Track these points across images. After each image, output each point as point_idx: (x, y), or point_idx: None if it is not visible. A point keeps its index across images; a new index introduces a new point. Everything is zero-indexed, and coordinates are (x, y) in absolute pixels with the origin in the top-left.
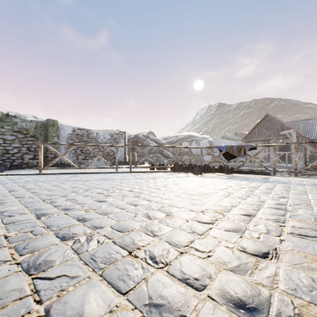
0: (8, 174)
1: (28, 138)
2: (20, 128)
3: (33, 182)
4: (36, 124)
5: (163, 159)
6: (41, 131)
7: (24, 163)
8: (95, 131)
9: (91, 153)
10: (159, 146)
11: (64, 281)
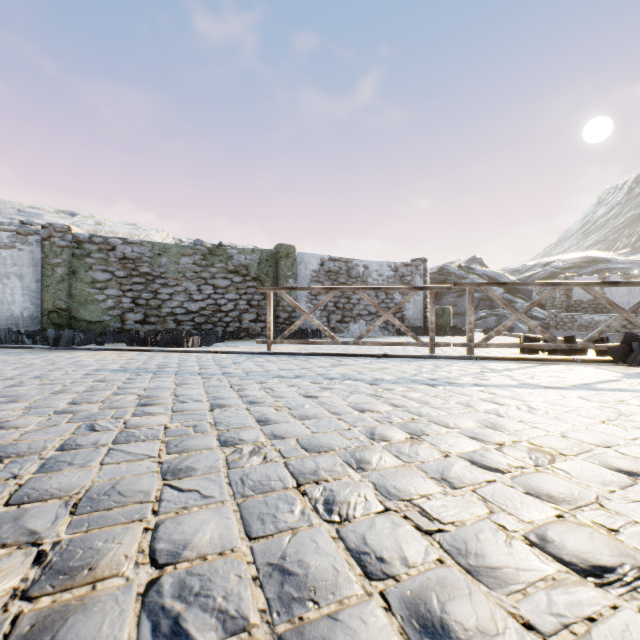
0: (217, 351)
1: (248, 283)
2: (236, 264)
3: (259, 375)
4: (260, 256)
5: (516, 321)
6: (268, 268)
7: (242, 328)
8: (362, 261)
9: (354, 309)
10: (561, 285)
11: None
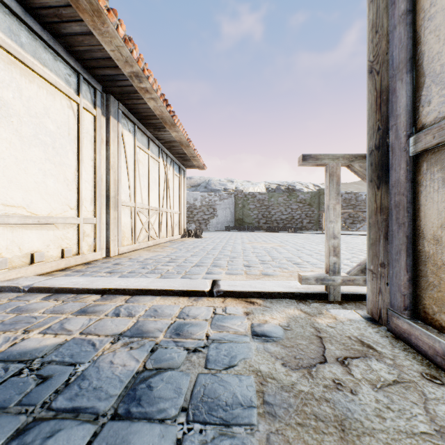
0: (303, 233)
1: (305, 206)
2: (300, 199)
3: None
4: (310, 194)
5: None
6: (314, 200)
7: (302, 226)
8: (364, 192)
9: (359, 217)
10: None
11: (362, 247)
